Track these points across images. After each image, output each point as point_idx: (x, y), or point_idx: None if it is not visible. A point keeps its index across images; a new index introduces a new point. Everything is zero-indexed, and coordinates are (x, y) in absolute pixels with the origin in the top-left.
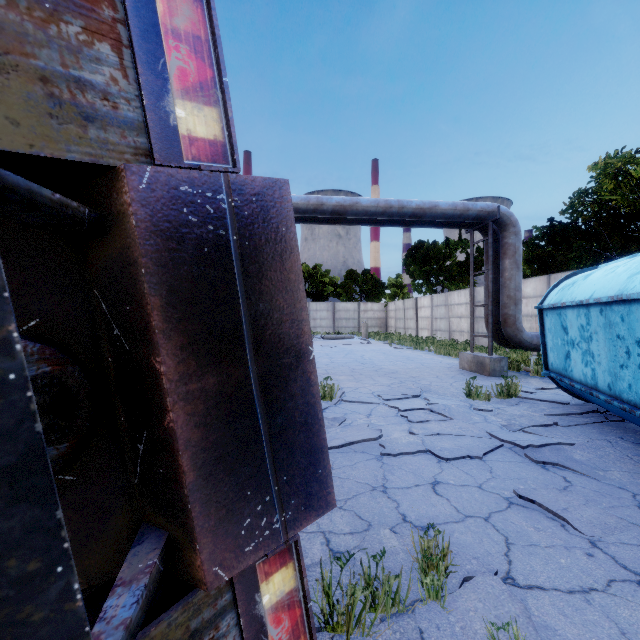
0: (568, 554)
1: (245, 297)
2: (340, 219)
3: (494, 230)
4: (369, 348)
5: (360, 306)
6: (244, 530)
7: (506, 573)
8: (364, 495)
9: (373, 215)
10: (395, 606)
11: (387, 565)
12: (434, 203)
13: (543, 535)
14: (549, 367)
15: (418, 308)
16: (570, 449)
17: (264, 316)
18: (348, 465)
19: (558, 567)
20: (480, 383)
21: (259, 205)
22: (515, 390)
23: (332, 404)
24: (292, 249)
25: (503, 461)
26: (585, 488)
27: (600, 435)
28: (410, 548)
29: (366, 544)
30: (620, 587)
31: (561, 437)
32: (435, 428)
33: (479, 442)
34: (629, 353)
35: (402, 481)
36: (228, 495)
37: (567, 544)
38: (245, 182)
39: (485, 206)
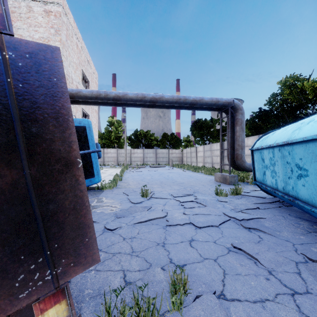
0: (256, 279)
1: (19, 122)
2: (154, 105)
3: (231, 112)
4: (172, 171)
5: (169, 151)
6: (18, 283)
7: (221, 292)
8: (151, 248)
9: (171, 103)
10: (153, 316)
11: (155, 289)
12: (201, 97)
13: (244, 268)
14: (256, 179)
15: (197, 152)
16: (263, 221)
17: (37, 136)
18: (147, 231)
19: (250, 287)
20: (224, 188)
21: (32, 60)
22: (239, 191)
23: (146, 199)
24: (63, 94)
25: (229, 228)
26: (269, 241)
27: (279, 213)
28: (169, 279)
29: (146, 277)
30: (282, 298)
31: (260, 214)
32: (197, 211)
33: (218, 218)
34: (292, 171)
35: (174, 240)
36: (2, 260)
37: (256, 273)
38: (19, 43)
39: (227, 99)
